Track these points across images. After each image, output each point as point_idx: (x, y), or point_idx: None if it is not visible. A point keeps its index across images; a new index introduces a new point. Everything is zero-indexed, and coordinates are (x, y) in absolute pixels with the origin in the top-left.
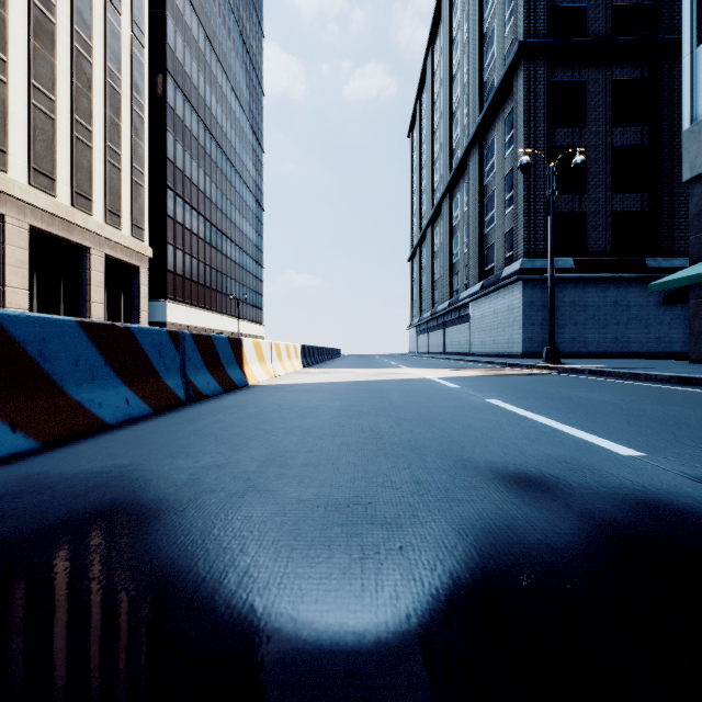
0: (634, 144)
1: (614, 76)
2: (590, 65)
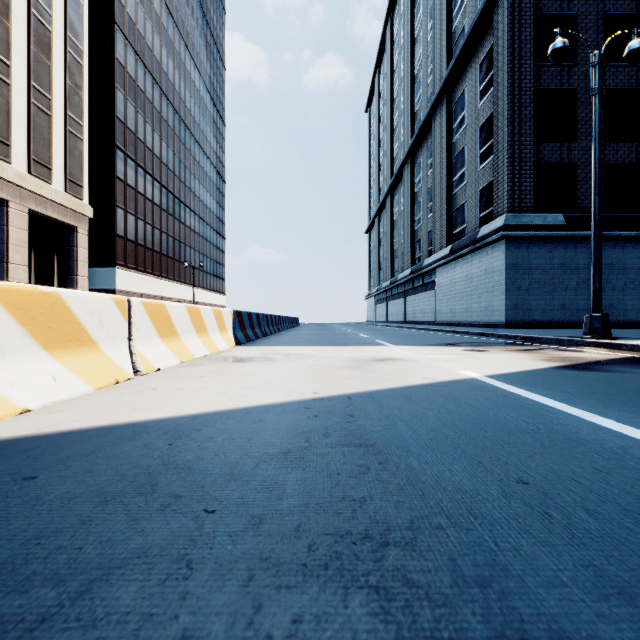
0: (629, 86)
1: (607, 9)
2: None
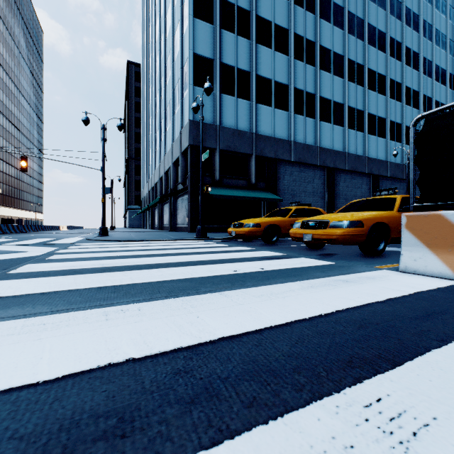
0: None
1: None
2: None
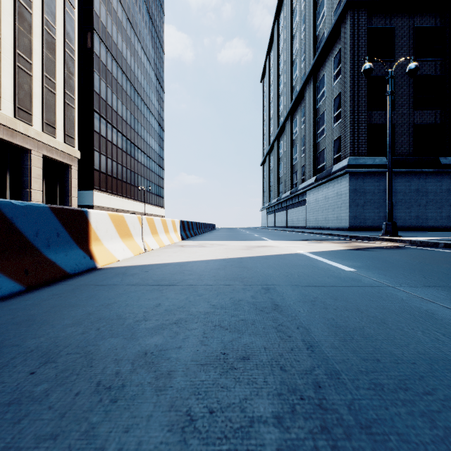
0: (430, 74)
1: (415, 24)
2: (398, 15)
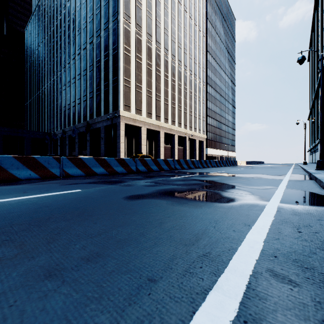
0: None
1: None
2: None
